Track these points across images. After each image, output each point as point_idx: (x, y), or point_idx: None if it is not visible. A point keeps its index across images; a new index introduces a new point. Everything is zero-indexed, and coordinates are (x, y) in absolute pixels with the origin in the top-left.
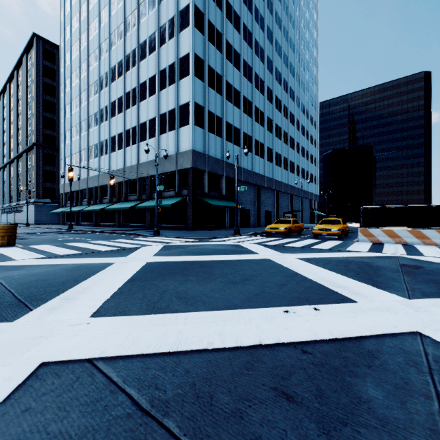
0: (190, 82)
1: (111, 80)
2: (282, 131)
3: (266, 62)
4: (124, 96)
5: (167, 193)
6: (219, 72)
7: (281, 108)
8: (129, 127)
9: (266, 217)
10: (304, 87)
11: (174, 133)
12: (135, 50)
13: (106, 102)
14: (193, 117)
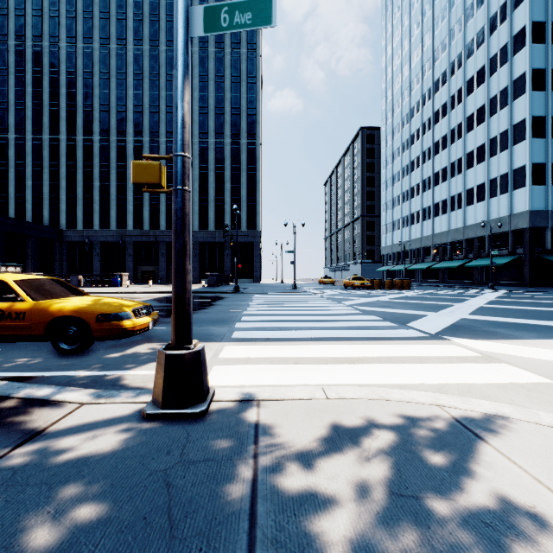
0: (525, 146)
1: (434, 153)
2: None
3: None
4: (448, 167)
5: (497, 252)
6: None
7: None
8: (454, 194)
9: None
10: None
11: (507, 195)
12: (461, 124)
13: (429, 173)
14: (530, 179)
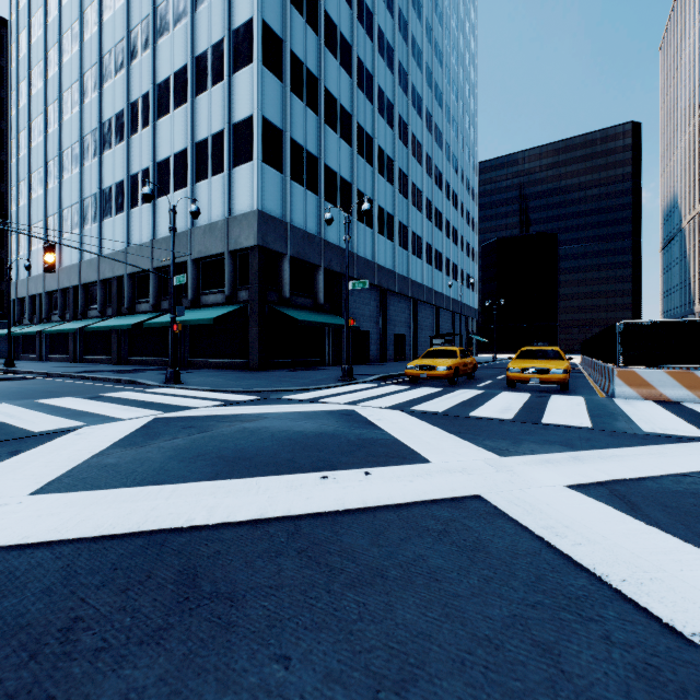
0: (253, 76)
1: (103, 79)
2: (422, 197)
3: (397, 72)
4: (126, 109)
5: (209, 297)
6: (313, 69)
7: (421, 157)
8: (137, 169)
9: (397, 345)
10: (456, 129)
11: (224, 178)
12: (149, 19)
13: (95, 122)
14: (260, 147)
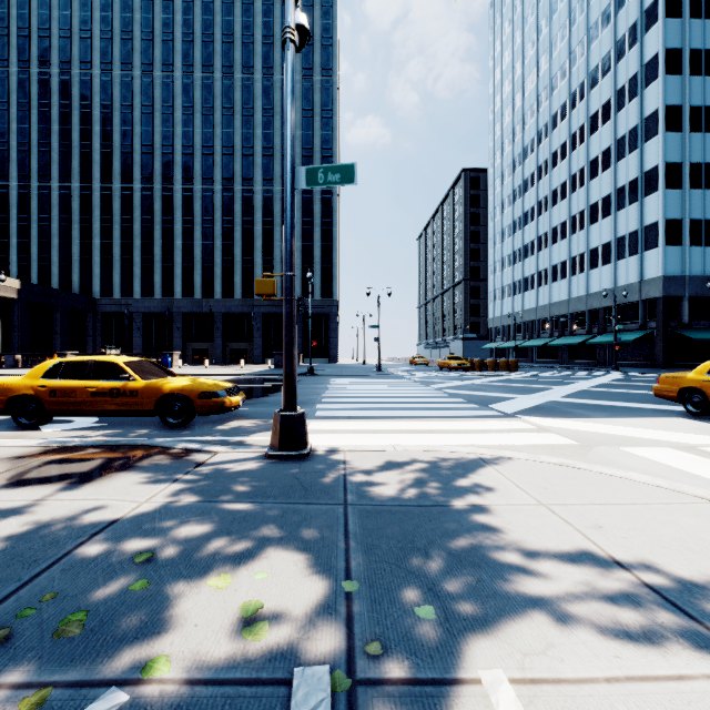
0: (658, 198)
1: (552, 204)
2: None
3: None
4: (568, 221)
5: (626, 326)
6: None
7: None
8: (575, 254)
9: None
10: None
11: (637, 258)
12: (583, 169)
13: (546, 228)
14: (663, 239)
